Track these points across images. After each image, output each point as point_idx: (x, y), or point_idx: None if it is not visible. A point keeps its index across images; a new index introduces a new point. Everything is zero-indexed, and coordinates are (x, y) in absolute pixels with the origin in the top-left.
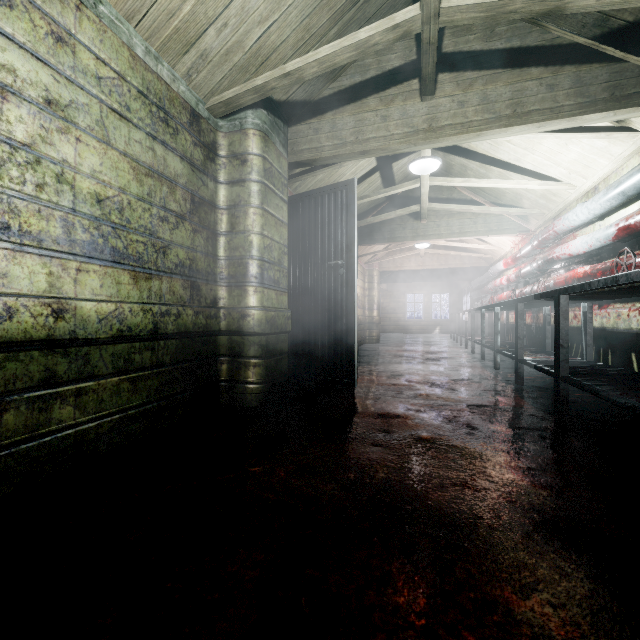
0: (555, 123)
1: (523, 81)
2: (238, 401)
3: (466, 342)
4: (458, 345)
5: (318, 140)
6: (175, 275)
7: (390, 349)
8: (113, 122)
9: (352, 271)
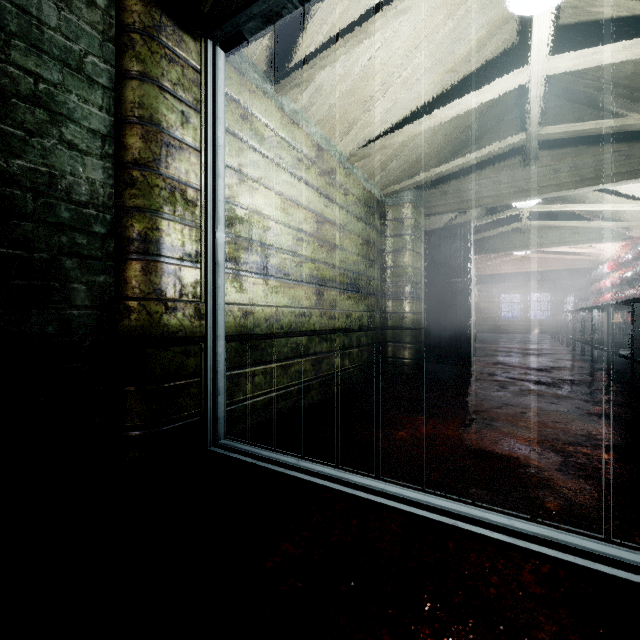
0: (631, 181)
1: (605, 153)
2: (398, 370)
3: (567, 341)
4: (559, 344)
5: (446, 199)
6: (372, 295)
7: (489, 346)
8: (356, 223)
9: (469, 286)
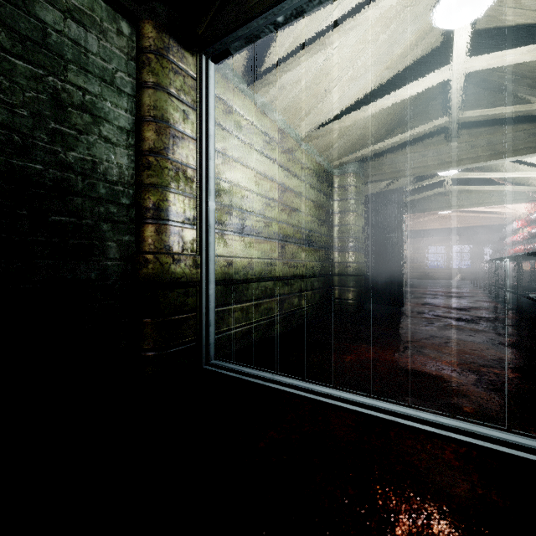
0: None
1: (514, 132)
2: (344, 309)
3: (484, 286)
4: (477, 288)
5: (382, 169)
6: (322, 248)
7: (418, 290)
8: (310, 190)
9: (401, 240)
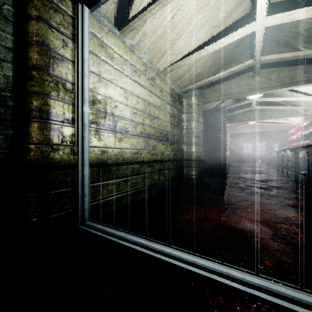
0: (307, 84)
1: (294, 70)
2: (189, 181)
3: (275, 166)
4: (271, 168)
5: (213, 94)
6: (175, 143)
7: (236, 169)
8: (167, 106)
9: (225, 138)
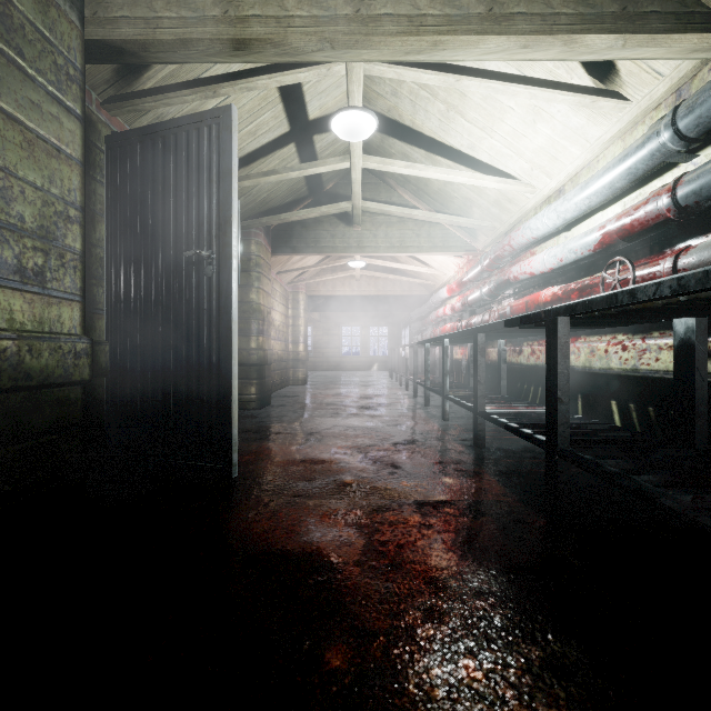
0: (546, 44)
1: None
2: None
3: (407, 382)
4: (398, 385)
5: (149, 4)
6: None
7: (317, 393)
8: None
9: (227, 270)
